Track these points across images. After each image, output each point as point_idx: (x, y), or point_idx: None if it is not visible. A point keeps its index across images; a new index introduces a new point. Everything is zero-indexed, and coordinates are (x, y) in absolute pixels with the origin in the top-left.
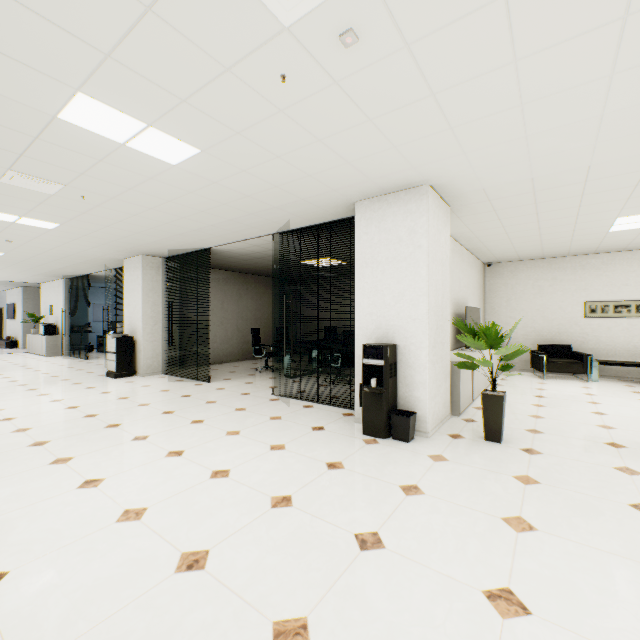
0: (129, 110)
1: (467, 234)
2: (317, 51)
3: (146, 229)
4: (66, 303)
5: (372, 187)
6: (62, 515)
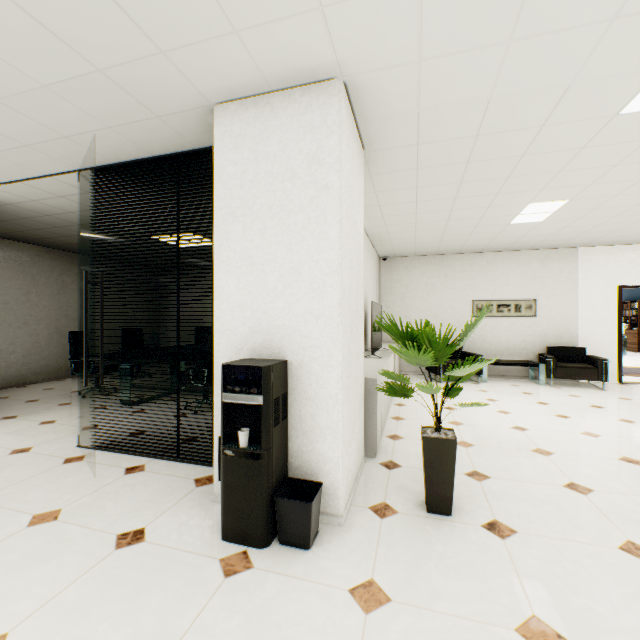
0: None
1: (374, 210)
2: None
3: None
4: None
5: (241, 61)
6: None
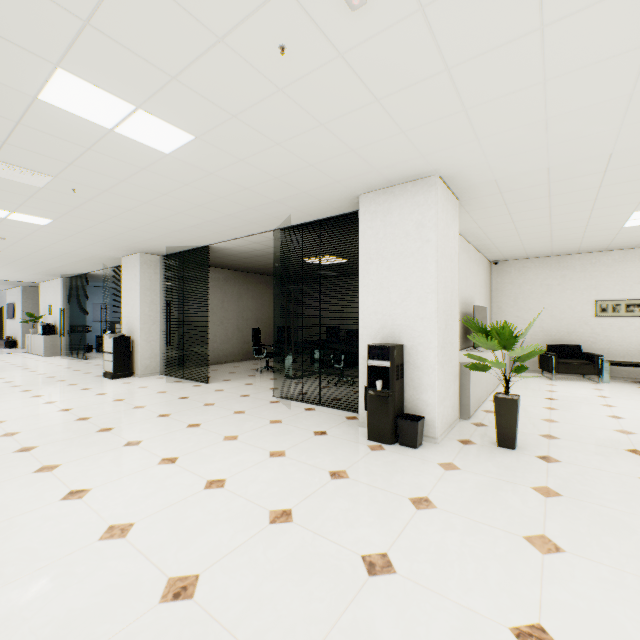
0: (115, 89)
1: (475, 230)
2: (320, 16)
3: (142, 225)
4: (65, 302)
5: (377, 178)
6: (40, 531)
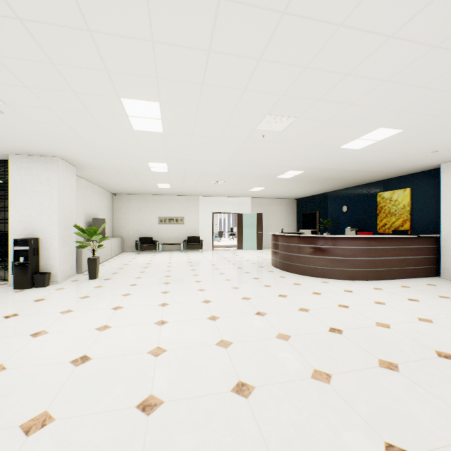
0: None
1: (94, 179)
2: None
3: None
4: None
5: (21, 151)
6: None
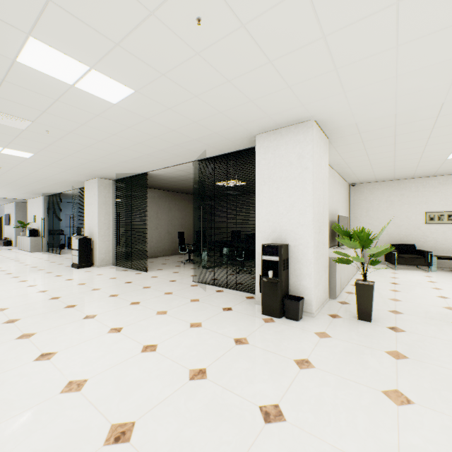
0: (73, 54)
1: (339, 161)
2: None
3: (98, 157)
4: (45, 213)
5: (269, 122)
6: (17, 386)
